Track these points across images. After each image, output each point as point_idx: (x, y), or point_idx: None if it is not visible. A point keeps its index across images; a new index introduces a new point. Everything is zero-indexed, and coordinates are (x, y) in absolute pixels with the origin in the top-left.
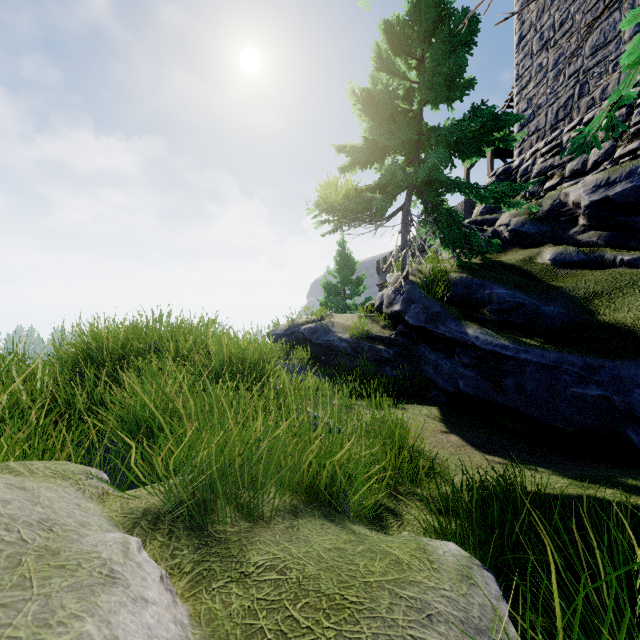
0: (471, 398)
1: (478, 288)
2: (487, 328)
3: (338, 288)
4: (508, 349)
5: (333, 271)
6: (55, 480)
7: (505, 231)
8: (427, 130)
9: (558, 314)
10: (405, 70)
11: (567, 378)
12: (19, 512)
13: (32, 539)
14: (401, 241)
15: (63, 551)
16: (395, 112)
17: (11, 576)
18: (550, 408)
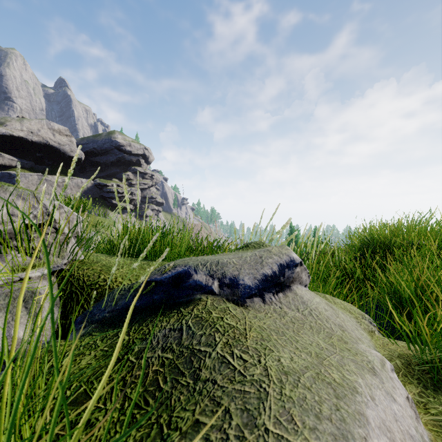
0: None
1: None
2: None
3: None
4: None
5: None
6: (345, 311)
7: None
8: None
9: None
10: None
11: None
12: (330, 316)
13: (335, 331)
14: None
15: (349, 344)
16: None
17: (328, 340)
18: None
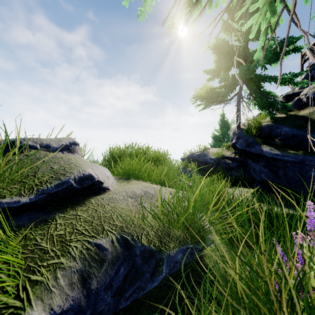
0: (267, 182)
1: (275, 129)
2: (273, 147)
3: (220, 138)
4: (279, 155)
5: (218, 129)
6: None
7: (304, 98)
8: (249, 54)
9: (314, 138)
10: (238, 27)
11: (307, 168)
12: None
13: None
14: (236, 109)
15: None
16: (230, 50)
17: None
18: (300, 184)
